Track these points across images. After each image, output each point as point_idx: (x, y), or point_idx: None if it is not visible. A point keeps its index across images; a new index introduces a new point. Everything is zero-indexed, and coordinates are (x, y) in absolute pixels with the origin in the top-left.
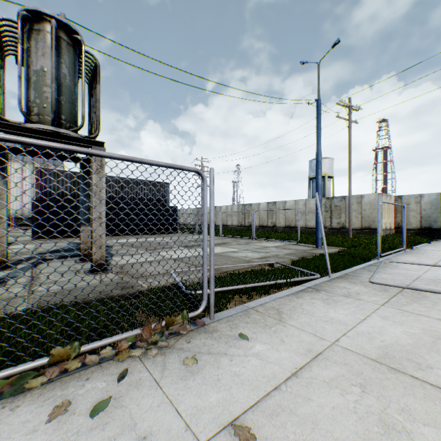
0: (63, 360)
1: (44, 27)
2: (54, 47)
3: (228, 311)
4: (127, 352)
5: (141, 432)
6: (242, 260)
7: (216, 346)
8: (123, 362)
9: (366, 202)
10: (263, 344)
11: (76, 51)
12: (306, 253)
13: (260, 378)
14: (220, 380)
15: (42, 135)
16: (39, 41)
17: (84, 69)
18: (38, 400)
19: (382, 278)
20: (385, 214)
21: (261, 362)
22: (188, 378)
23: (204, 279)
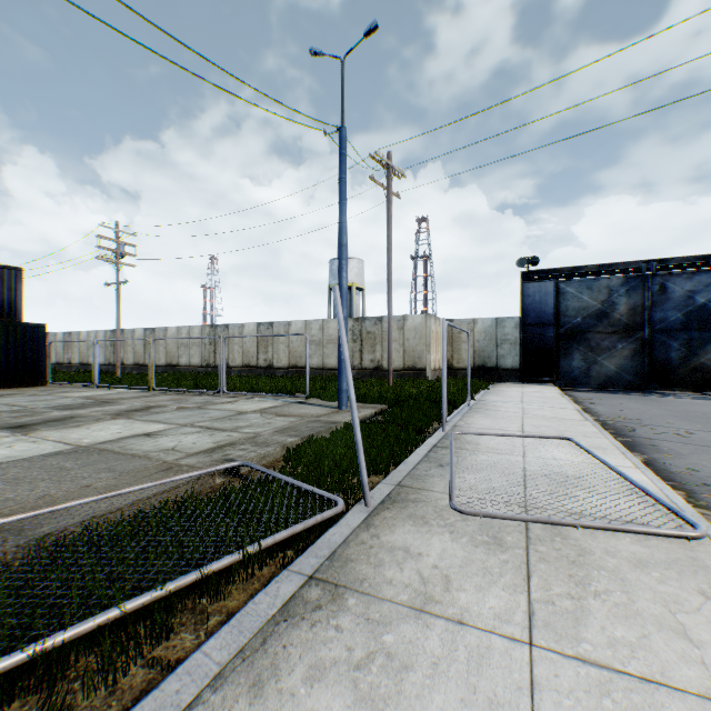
0: None
1: None
2: None
3: None
4: None
5: None
6: (153, 463)
7: None
8: None
9: (411, 328)
10: None
11: None
12: (319, 423)
13: None
14: None
15: None
16: None
17: None
18: None
19: (471, 489)
20: (435, 347)
21: None
22: None
23: None
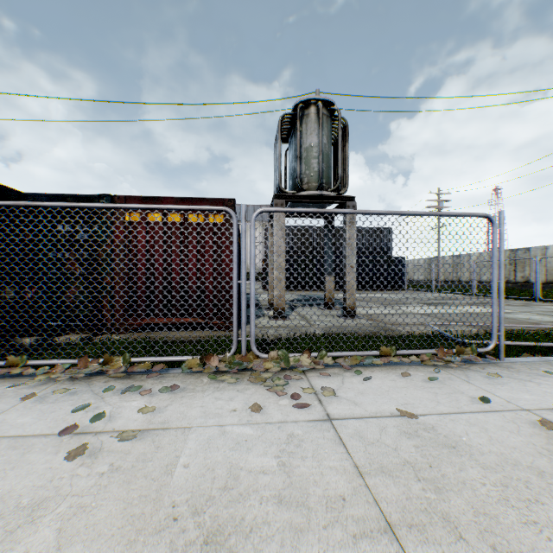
0: (387, 355)
1: (311, 111)
2: (321, 124)
3: (519, 358)
4: (429, 362)
5: (469, 396)
6: (522, 321)
7: (515, 375)
8: (428, 368)
9: None
10: None
11: (331, 120)
12: None
13: None
14: (529, 391)
15: (309, 199)
16: (308, 123)
17: (340, 135)
18: (382, 371)
19: None
20: None
21: None
22: (494, 385)
23: (493, 319)
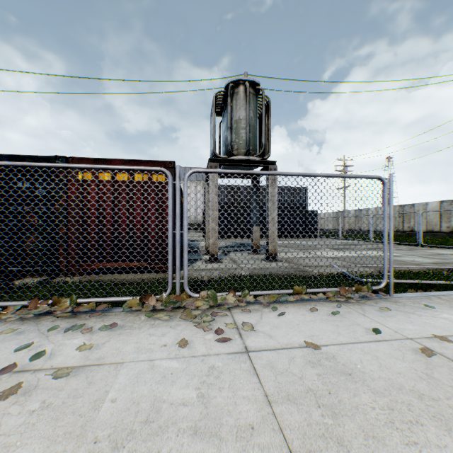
0: (299, 293)
1: (240, 89)
2: (248, 101)
3: (405, 294)
4: (333, 298)
5: (365, 327)
6: (408, 263)
7: (402, 309)
8: (332, 303)
9: None
10: (450, 315)
11: (256, 97)
12: None
13: (450, 328)
14: (412, 322)
15: (239, 163)
16: (237, 100)
17: (263, 110)
18: (295, 307)
19: None
20: None
21: (449, 322)
22: (385, 317)
23: (384, 262)
